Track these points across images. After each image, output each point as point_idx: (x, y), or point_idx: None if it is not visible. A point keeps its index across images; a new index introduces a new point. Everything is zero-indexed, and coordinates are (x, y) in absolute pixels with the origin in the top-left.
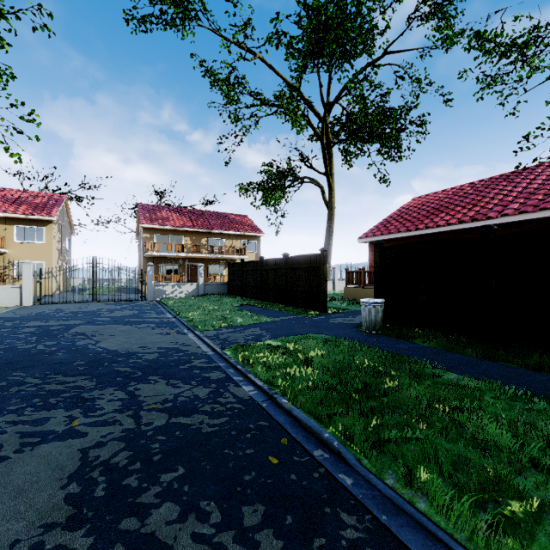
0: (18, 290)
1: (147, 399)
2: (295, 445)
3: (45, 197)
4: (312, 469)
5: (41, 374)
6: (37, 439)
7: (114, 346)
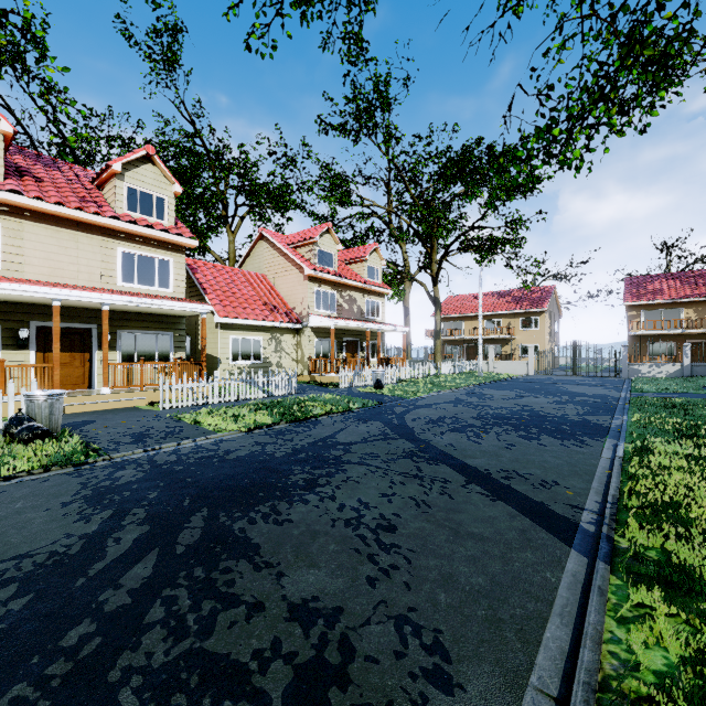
0: (525, 364)
1: (578, 399)
2: (614, 408)
3: (539, 291)
4: (611, 409)
5: (545, 392)
6: (546, 398)
7: (574, 391)
